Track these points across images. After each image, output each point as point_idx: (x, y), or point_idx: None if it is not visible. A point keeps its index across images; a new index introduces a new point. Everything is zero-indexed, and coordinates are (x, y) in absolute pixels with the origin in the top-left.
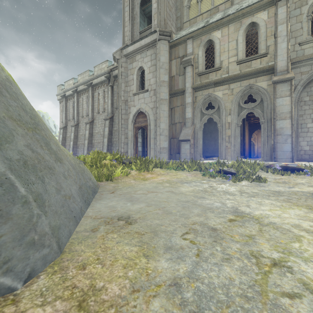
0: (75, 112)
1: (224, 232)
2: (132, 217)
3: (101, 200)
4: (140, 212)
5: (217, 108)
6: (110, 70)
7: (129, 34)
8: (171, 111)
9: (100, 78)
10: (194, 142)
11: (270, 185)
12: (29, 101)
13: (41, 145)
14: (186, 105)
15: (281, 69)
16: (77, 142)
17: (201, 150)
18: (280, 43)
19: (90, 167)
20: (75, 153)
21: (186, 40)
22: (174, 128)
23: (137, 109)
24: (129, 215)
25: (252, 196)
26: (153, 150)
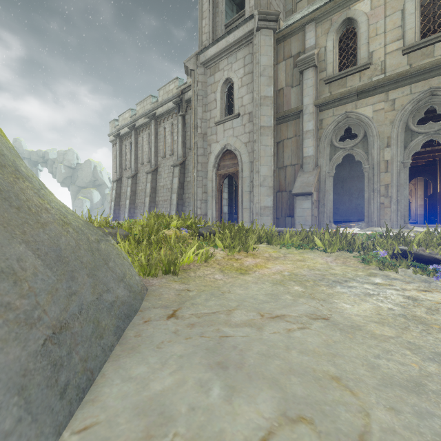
0: (132, 158)
1: None
2: None
3: (135, 357)
4: None
5: (362, 136)
6: (180, 92)
7: (209, 30)
8: (277, 146)
9: (166, 105)
10: (319, 196)
11: None
12: None
13: None
14: (303, 135)
15: None
16: (134, 200)
17: (332, 211)
18: None
19: (137, 244)
20: (132, 216)
21: (304, 25)
22: (282, 174)
23: (222, 146)
24: None
25: None
26: (247, 212)
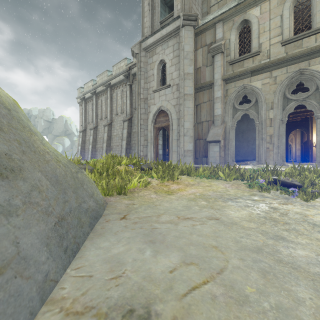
0: (93, 115)
1: None
2: (156, 318)
3: (102, 238)
4: (172, 292)
5: (254, 101)
6: (128, 68)
7: (149, 25)
8: (196, 108)
9: (118, 78)
10: (225, 143)
11: None
12: None
13: None
14: (214, 100)
15: None
16: (95, 145)
17: (234, 153)
18: None
19: (99, 175)
20: (94, 156)
21: (215, 24)
22: (200, 127)
23: (158, 107)
24: (148, 305)
25: None
26: (175, 154)
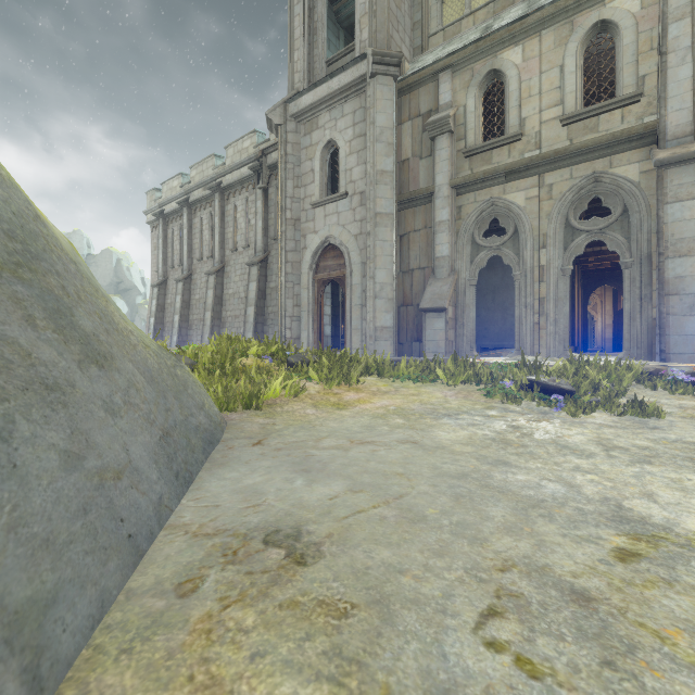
0: (184, 250)
1: (623, 613)
2: (308, 535)
3: (226, 468)
4: (330, 515)
5: (512, 232)
6: (260, 153)
7: (303, 68)
8: (401, 241)
9: (238, 172)
10: (457, 313)
11: (674, 424)
12: (24, 198)
13: (31, 314)
14: (436, 227)
15: (677, 132)
16: (188, 316)
17: (473, 334)
18: (675, 67)
19: (208, 374)
20: (185, 340)
21: (437, 74)
22: (408, 281)
23: (322, 238)
24: (298, 526)
25: (643, 461)
26: (358, 334)
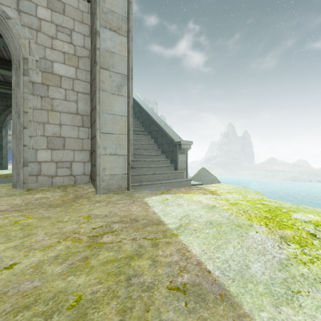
0: None
1: None
2: None
3: None
4: None
5: None
6: None
7: None
8: None
9: None
10: None
11: None
12: None
13: None
14: None
15: None
16: None
17: None
18: None
19: None
20: None
21: None
22: None
23: None
24: None
25: None
26: None
